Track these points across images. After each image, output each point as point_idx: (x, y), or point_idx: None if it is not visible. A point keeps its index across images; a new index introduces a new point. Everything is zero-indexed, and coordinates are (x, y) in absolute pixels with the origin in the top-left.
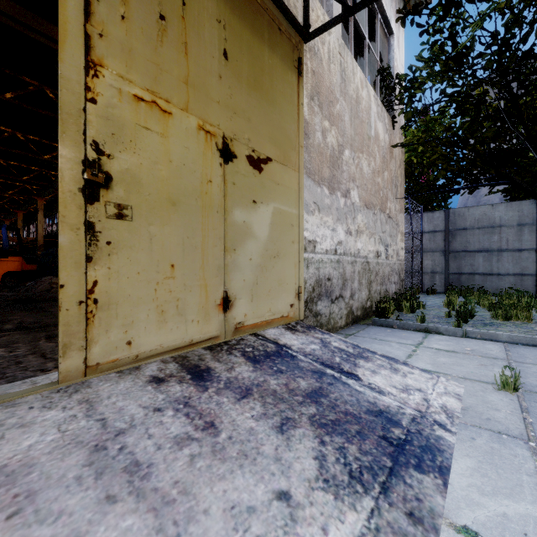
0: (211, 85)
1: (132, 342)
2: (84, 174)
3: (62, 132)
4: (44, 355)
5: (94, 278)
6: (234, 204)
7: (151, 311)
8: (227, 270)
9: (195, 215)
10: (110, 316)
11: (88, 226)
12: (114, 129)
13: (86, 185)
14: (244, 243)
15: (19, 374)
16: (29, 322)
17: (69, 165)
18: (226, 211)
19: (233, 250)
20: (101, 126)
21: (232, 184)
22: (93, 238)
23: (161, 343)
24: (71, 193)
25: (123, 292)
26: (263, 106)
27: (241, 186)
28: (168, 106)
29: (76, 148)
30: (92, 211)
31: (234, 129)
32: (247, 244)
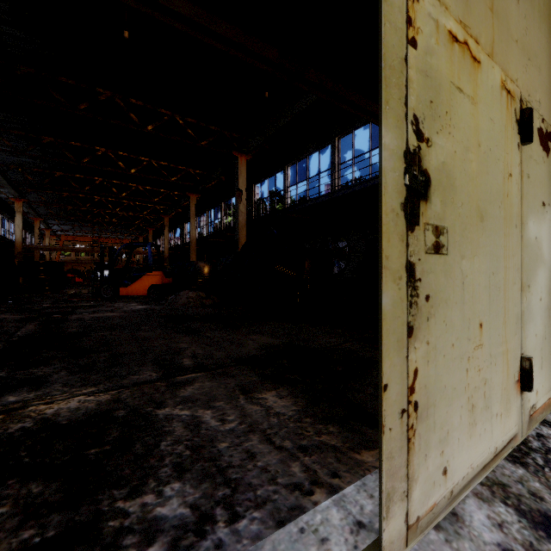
0: (510, 12)
1: (446, 469)
2: (404, 178)
3: (384, 101)
4: (268, 437)
5: (413, 365)
6: (528, 210)
7: (462, 409)
8: (523, 321)
9: (497, 234)
10: (427, 429)
11: (408, 272)
12: (431, 93)
13: (406, 196)
14: (535, 274)
15: (275, 495)
16: (202, 356)
17: (391, 163)
18: (522, 222)
19: (527, 287)
20: (419, 88)
21: (526, 177)
22: (413, 292)
23: (471, 462)
24: (393, 213)
25: (439, 382)
26: (549, 46)
27: (533, 180)
28: (476, 51)
29: (398, 131)
30: (412, 242)
31: (528, 86)
32: (538, 275)
